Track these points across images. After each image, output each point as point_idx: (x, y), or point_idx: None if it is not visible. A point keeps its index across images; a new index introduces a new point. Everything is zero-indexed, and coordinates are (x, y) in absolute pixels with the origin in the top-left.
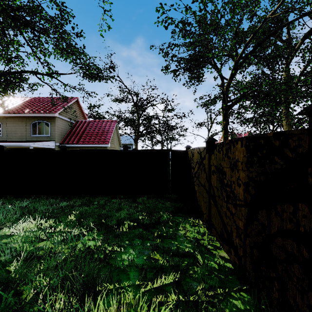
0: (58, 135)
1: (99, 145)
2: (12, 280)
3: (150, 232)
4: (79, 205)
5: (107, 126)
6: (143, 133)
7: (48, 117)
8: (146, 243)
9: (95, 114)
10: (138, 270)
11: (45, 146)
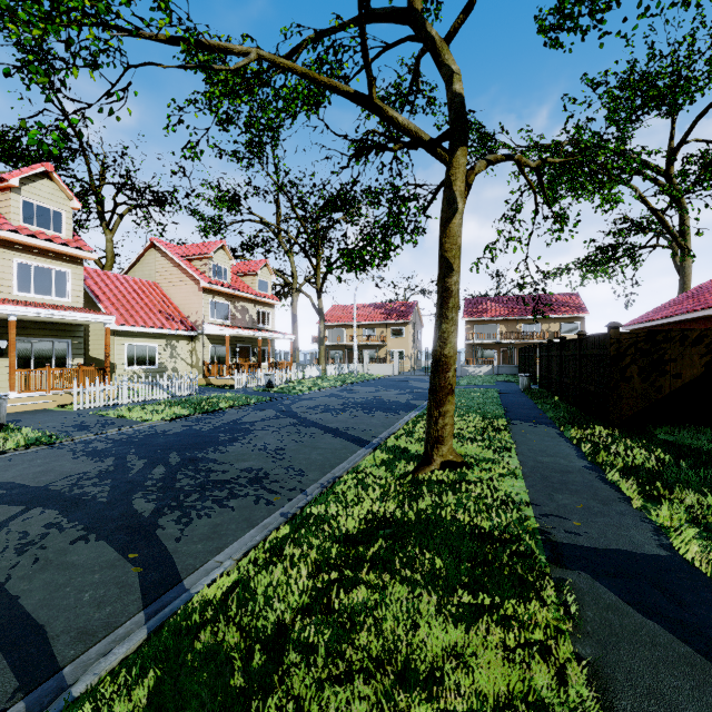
0: None
1: None
2: None
3: None
4: None
5: None
6: None
7: None
8: None
9: None
10: None
11: None
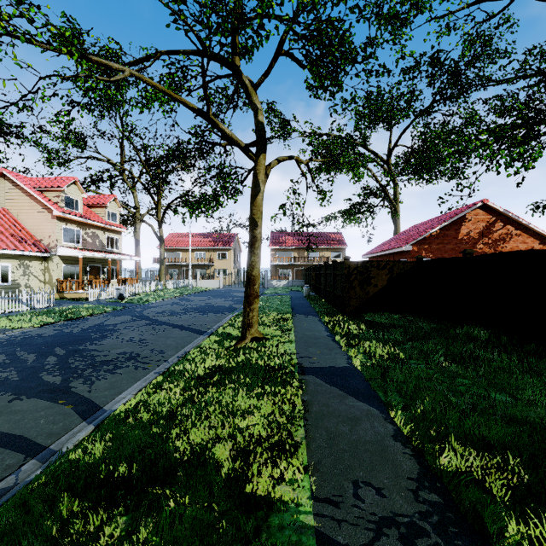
0: None
1: None
2: None
3: None
4: None
5: None
6: None
7: None
8: None
9: None
10: None
11: None
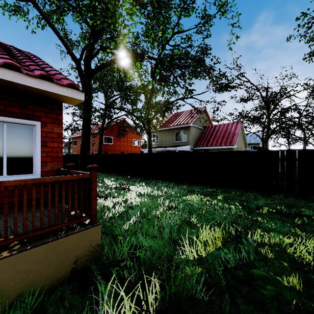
0: (192, 140)
1: (226, 147)
2: (203, 216)
3: (289, 218)
4: (221, 192)
5: (232, 128)
6: (274, 131)
7: (185, 127)
8: (286, 222)
9: (217, 117)
10: (280, 233)
11: (184, 149)
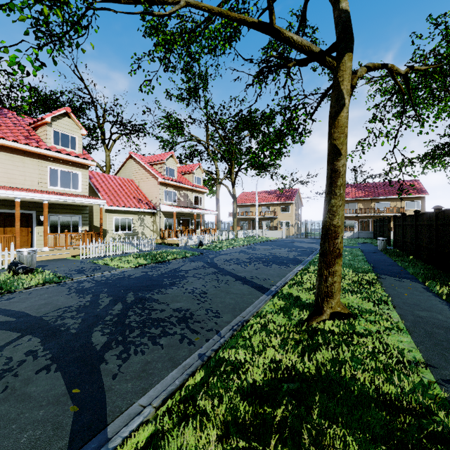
0: None
1: None
2: None
3: None
4: None
5: None
6: None
7: None
8: None
9: None
10: None
11: None
